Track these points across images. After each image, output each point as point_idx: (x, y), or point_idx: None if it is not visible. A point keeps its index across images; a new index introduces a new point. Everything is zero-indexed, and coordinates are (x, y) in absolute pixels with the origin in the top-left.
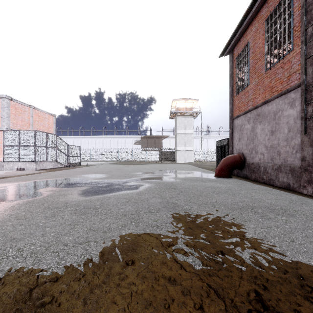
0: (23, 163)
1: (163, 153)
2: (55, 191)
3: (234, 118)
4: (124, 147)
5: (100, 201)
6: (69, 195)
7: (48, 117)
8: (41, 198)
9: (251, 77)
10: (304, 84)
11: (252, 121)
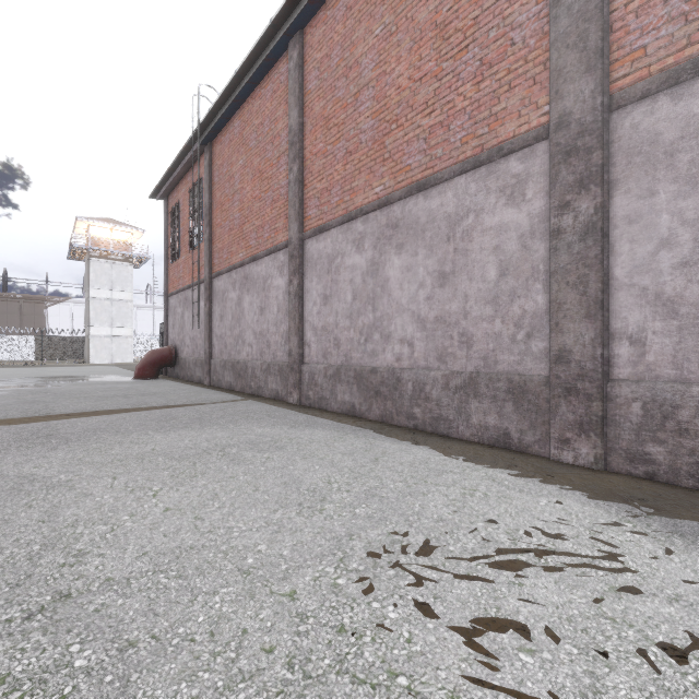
0: None
1: (49, 342)
2: None
3: (169, 295)
4: None
5: None
6: None
7: None
8: None
9: (182, 248)
10: (192, 286)
11: (182, 305)
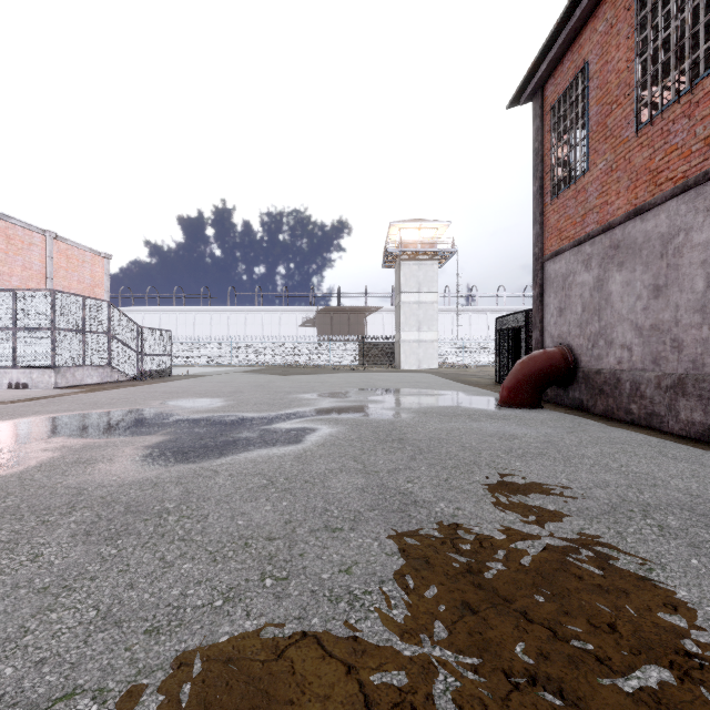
0: (24, 371)
1: (368, 348)
2: (69, 450)
3: (545, 259)
4: (278, 334)
5: (185, 486)
6: (101, 463)
7: (92, 259)
8: (14, 475)
9: (594, 150)
10: None
11: (597, 264)
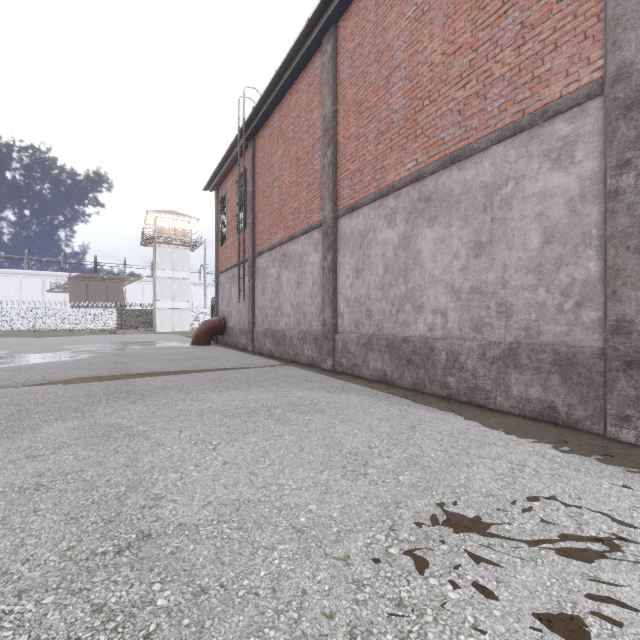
0: None
1: (127, 314)
2: None
3: (219, 273)
4: (18, 299)
5: (30, 366)
6: None
7: None
8: None
9: (229, 232)
10: (239, 264)
11: (230, 281)
